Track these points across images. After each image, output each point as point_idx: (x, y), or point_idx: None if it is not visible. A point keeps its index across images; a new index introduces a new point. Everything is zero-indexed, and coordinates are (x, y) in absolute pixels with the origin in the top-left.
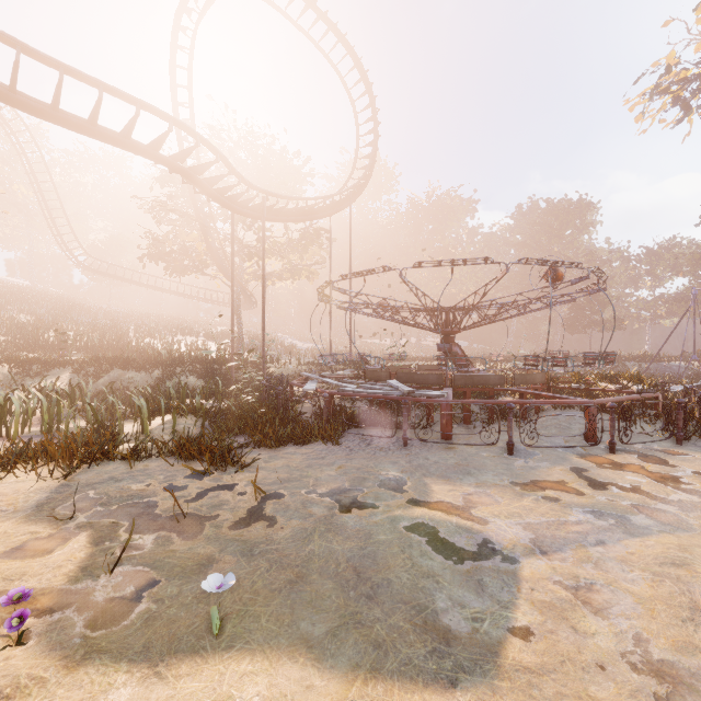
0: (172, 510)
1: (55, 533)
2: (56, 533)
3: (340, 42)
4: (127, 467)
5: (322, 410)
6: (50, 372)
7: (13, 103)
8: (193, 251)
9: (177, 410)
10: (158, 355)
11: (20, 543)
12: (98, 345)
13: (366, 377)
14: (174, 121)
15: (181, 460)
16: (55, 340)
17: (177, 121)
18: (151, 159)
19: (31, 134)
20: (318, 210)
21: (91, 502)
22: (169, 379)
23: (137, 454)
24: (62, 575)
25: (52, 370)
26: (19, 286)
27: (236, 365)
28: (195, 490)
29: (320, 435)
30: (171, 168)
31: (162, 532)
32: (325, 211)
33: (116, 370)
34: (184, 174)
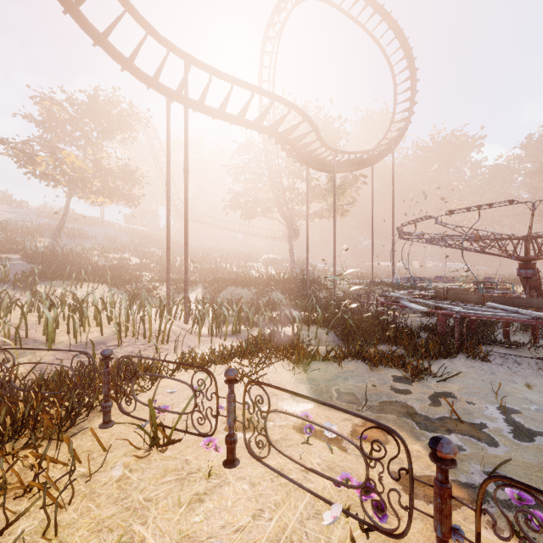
0: (432, 413)
1: (365, 422)
2: (365, 422)
3: (383, 20)
4: (333, 367)
5: (432, 327)
6: (190, 288)
7: (202, 110)
8: (262, 200)
9: (304, 320)
10: (249, 277)
11: (351, 428)
12: (204, 269)
13: (448, 298)
14: (292, 105)
15: (370, 365)
16: (179, 266)
17: (293, 104)
18: (273, 136)
19: (156, 132)
20: (367, 160)
21: (350, 396)
22: (264, 295)
23: (336, 357)
24: (434, 465)
25: (190, 287)
26: (145, 231)
27: (305, 285)
28: (421, 394)
29: (464, 351)
30: (283, 140)
31: (457, 435)
32: (372, 160)
33: (230, 288)
34: (290, 144)
